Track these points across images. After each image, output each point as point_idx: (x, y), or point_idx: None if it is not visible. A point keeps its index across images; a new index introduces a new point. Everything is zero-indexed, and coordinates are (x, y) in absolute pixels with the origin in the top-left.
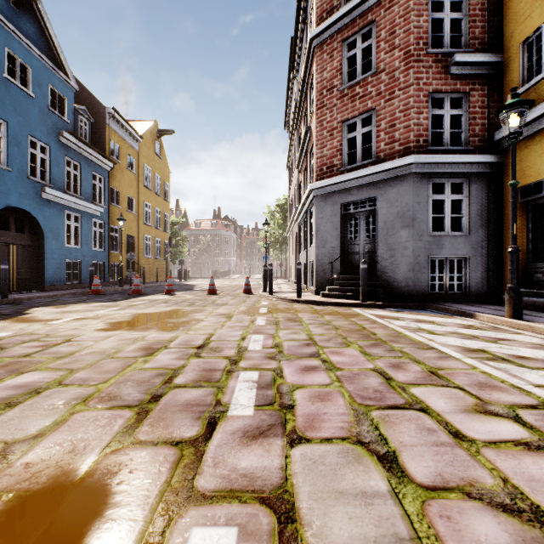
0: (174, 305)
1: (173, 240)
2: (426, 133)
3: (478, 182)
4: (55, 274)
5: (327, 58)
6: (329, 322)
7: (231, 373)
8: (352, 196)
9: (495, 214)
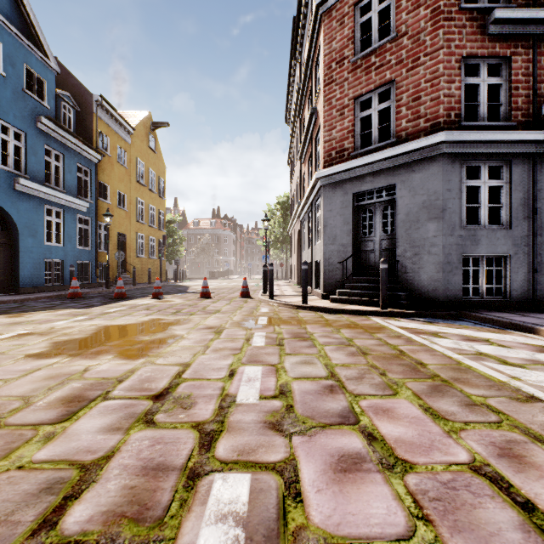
0: (156, 313)
1: (170, 239)
2: (458, 105)
3: (521, 165)
4: (32, 275)
5: (337, 25)
6: (350, 341)
7: (195, 482)
8: (366, 184)
9: (542, 204)
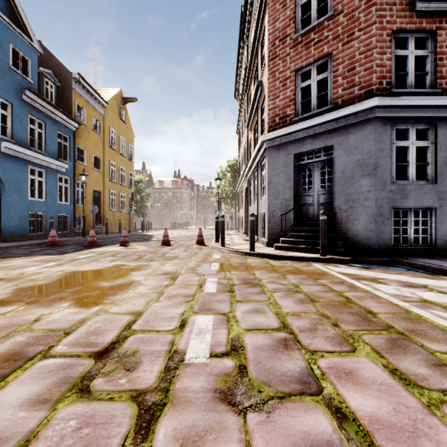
0: (120, 259)
1: (139, 196)
2: (389, 74)
3: (445, 127)
4: (17, 226)
5: (280, 7)
6: (297, 287)
7: None
8: (306, 146)
9: None
